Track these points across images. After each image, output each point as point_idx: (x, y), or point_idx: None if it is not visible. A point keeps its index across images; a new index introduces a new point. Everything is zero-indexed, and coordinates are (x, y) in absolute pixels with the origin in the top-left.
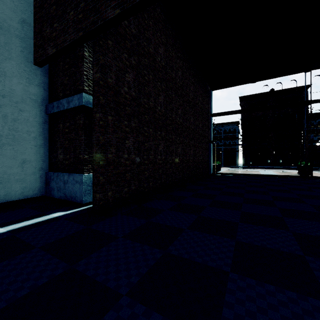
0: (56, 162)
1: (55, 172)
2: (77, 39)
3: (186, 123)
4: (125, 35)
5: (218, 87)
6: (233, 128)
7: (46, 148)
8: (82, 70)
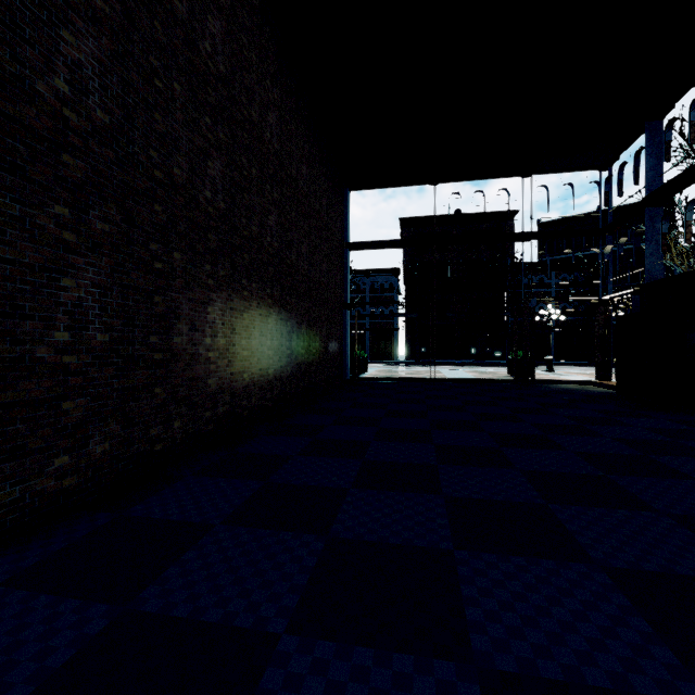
0: None
1: None
2: None
3: (291, 254)
4: None
5: (362, 185)
6: (389, 281)
7: None
8: None
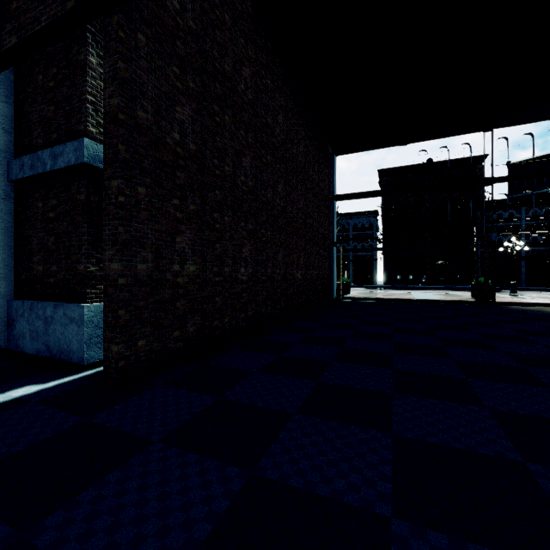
0: (29, 280)
1: (27, 301)
2: (64, 15)
3: (292, 209)
4: (175, 29)
5: (345, 150)
6: (369, 221)
7: (7, 251)
8: (84, 91)
